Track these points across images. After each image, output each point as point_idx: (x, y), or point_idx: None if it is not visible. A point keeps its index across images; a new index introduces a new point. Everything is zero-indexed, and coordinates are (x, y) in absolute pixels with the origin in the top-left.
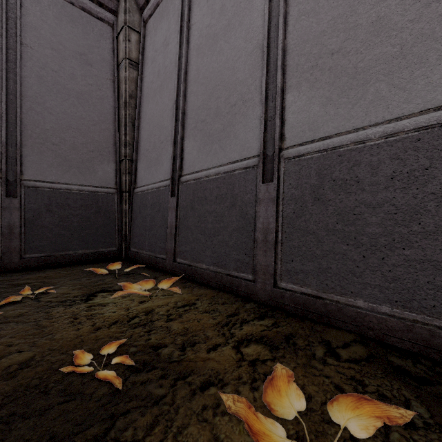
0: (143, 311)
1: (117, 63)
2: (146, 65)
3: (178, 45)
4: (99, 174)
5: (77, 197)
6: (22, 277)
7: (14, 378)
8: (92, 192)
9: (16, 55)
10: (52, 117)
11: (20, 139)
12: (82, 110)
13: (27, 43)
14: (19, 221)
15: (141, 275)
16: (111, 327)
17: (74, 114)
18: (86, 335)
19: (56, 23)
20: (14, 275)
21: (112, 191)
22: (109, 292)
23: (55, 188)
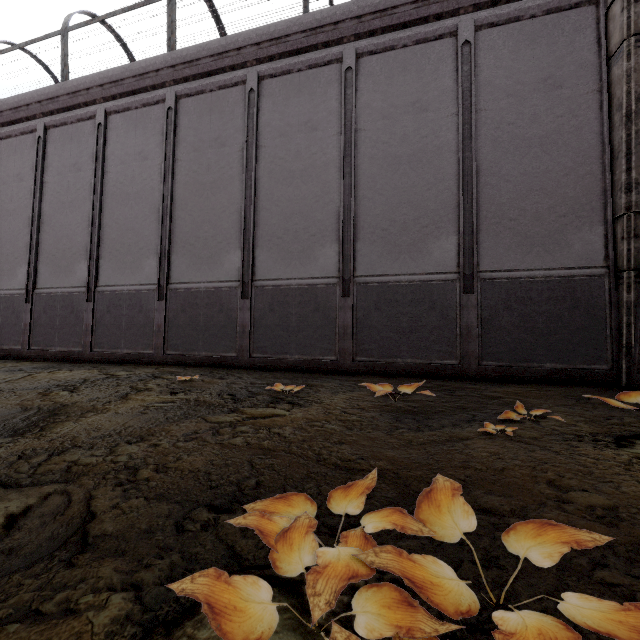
0: None
1: (606, 56)
2: None
3: None
4: (574, 248)
5: (542, 287)
6: (487, 388)
7: (614, 527)
8: (565, 277)
9: (471, 128)
10: (509, 185)
11: (475, 224)
12: (547, 160)
13: (480, 107)
14: (476, 321)
15: None
16: None
17: (536, 171)
18: None
19: (511, 60)
20: (477, 384)
21: (598, 272)
22: None
23: (513, 278)
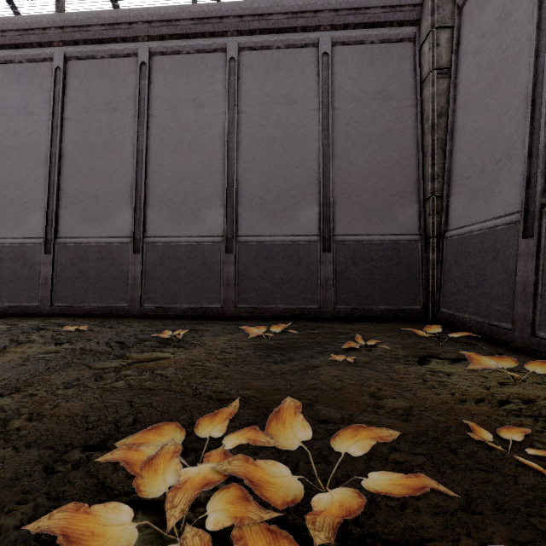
0: (515, 397)
1: (419, 81)
2: (462, 65)
3: (535, 5)
4: (399, 220)
5: (378, 248)
6: (339, 326)
7: (408, 422)
8: (393, 241)
9: (329, 122)
10: (356, 169)
11: (331, 198)
12: (382, 153)
13: (335, 106)
14: (332, 274)
15: (472, 346)
16: (479, 403)
17: (374, 160)
18: (453, 403)
19: (358, 73)
20: (332, 324)
21: (414, 238)
22: (442, 359)
23: (359, 241)
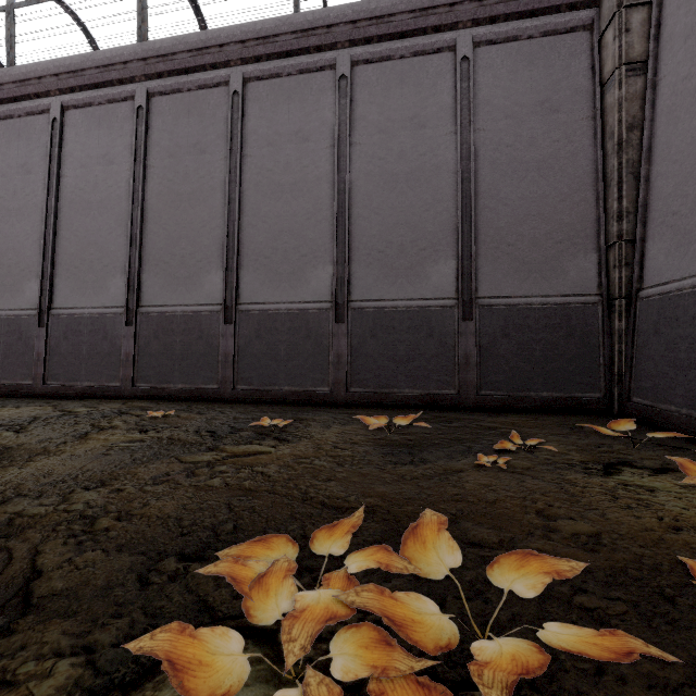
0: None
1: (599, 83)
2: (665, 55)
3: None
4: (570, 275)
5: (539, 315)
6: (485, 418)
7: (596, 553)
8: (561, 304)
9: (470, 148)
10: (507, 208)
11: (473, 248)
12: (544, 185)
13: (479, 126)
14: (474, 349)
15: (683, 452)
16: None
17: (533, 196)
18: (662, 531)
19: (510, 80)
20: (475, 415)
21: (592, 300)
22: (638, 469)
23: (511, 305)
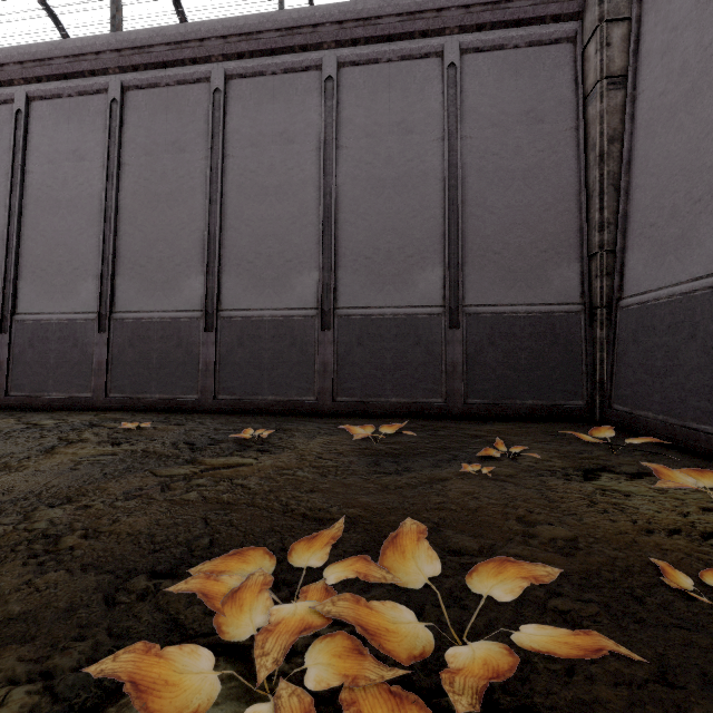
0: None
1: (582, 95)
2: (644, 70)
3: None
4: (554, 284)
5: (525, 323)
6: (471, 427)
7: (572, 557)
8: (545, 313)
9: (457, 155)
10: (493, 217)
11: (460, 256)
12: (530, 194)
13: (466, 134)
14: (461, 357)
15: (659, 457)
16: (672, 535)
17: (519, 204)
18: (635, 534)
19: (496, 89)
20: (461, 423)
21: (575, 309)
22: (616, 474)
23: (498, 313)
